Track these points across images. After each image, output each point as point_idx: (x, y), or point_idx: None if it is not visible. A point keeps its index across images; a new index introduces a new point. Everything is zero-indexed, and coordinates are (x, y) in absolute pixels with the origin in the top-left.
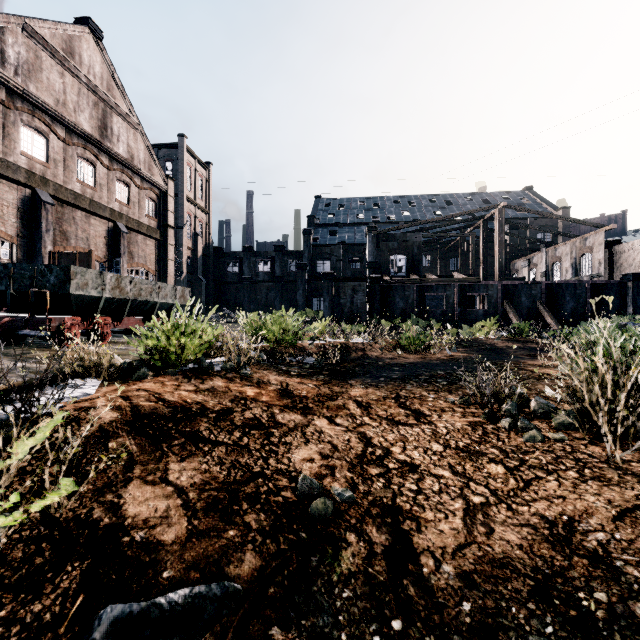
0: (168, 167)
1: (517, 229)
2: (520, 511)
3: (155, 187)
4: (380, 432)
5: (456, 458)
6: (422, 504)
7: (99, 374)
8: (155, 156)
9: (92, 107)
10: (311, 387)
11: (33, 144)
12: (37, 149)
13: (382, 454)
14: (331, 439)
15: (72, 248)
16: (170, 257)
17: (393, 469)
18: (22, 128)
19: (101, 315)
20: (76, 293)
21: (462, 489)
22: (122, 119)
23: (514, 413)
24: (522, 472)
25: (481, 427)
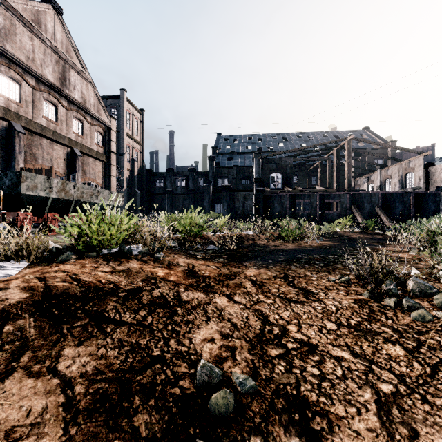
0: (113, 112)
1: (359, 156)
2: (439, 405)
3: (102, 124)
4: (275, 309)
5: (351, 337)
6: (329, 394)
7: (29, 257)
8: (102, 101)
9: (54, 64)
10: (213, 268)
11: (9, 89)
12: (12, 93)
13: (279, 333)
14: (230, 317)
15: (39, 166)
16: (113, 174)
17: (292, 350)
18: (1, 77)
19: (50, 212)
20: (26, 193)
21: (366, 374)
22: (77, 73)
23: (395, 292)
24: (424, 355)
25: (367, 305)
